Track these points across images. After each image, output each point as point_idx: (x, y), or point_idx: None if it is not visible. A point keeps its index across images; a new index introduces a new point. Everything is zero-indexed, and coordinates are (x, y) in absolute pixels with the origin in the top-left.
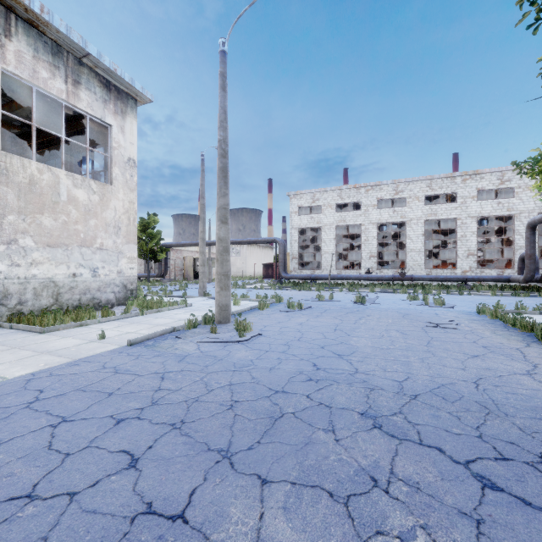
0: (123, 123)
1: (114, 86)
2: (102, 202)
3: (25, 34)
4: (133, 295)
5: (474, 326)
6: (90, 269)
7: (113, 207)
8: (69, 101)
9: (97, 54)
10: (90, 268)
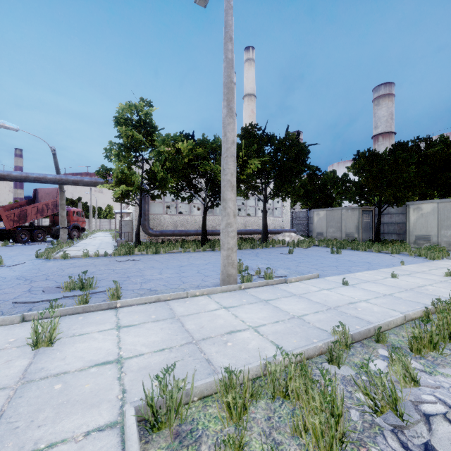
0: None
1: None
2: None
3: None
4: None
5: (125, 258)
6: None
7: None
8: None
9: None
10: None
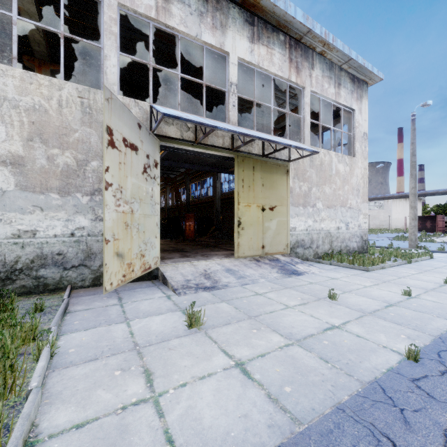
0: (360, 105)
1: (356, 78)
2: (350, 172)
3: (318, 62)
4: (365, 244)
5: None
6: (344, 224)
7: (355, 175)
8: (336, 100)
9: (355, 57)
10: (344, 223)
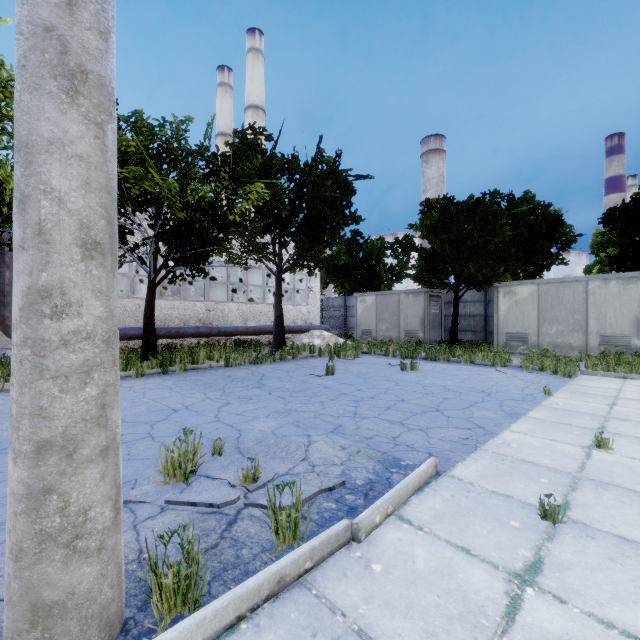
0: None
1: None
2: None
3: None
4: None
5: None
6: None
7: None
8: None
9: None
10: None
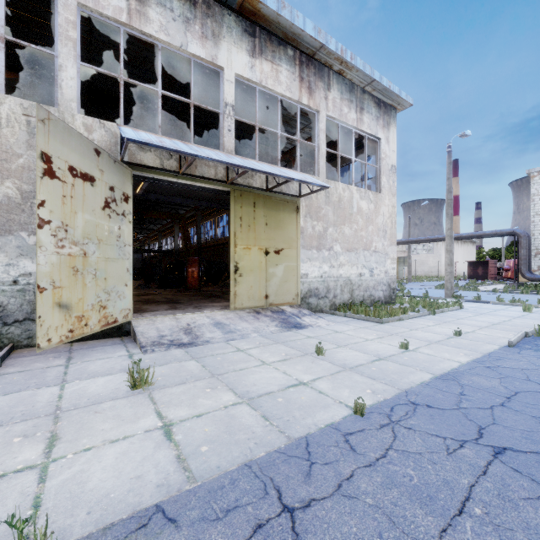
0: (387, 134)
1: (382, 103)
2: (375, 210)
3: (336, 83)
4: (394, 293)
5: None
6: (368, 270)
7: (381, 213)
8: (357, 127)
9: (379, 78)
10: (368, 269)
